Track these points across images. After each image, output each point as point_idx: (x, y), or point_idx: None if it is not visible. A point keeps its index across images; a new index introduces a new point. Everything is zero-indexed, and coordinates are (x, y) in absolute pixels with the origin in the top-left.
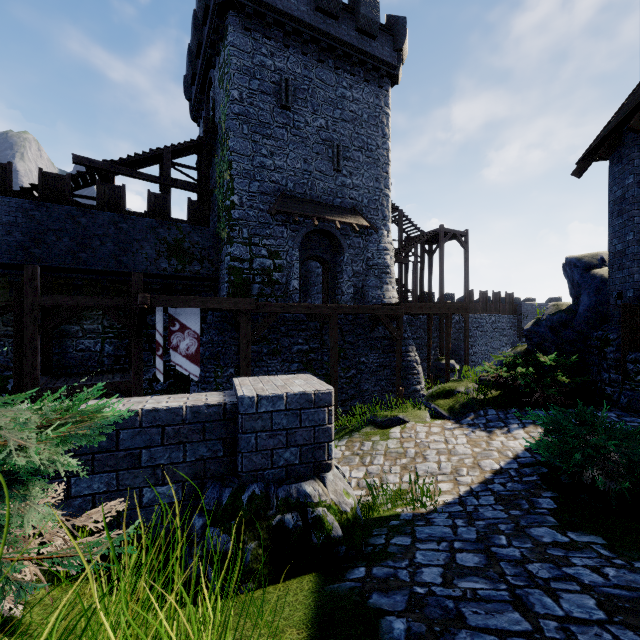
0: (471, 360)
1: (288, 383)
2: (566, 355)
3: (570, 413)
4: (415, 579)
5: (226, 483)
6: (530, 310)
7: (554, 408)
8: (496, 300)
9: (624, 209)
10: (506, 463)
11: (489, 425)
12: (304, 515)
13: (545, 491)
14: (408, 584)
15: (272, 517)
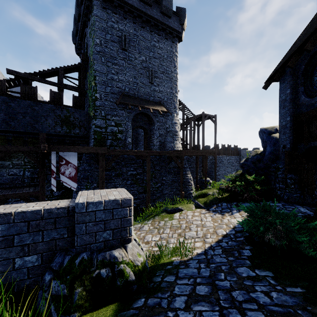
0: (217, 178)
1: (108, 194)
2: (259, 175)
3: (259, 205)
4: (170, 306)
5: (68, 253)
6: (245, 154)
7: (254, 202)
8: (229, 149)
9: (286, 105)
10: (229, 231)
11: (223, 211)
12: (113, 269)
13: (247, 246)
14: (165, 310)
15: (93, 272)
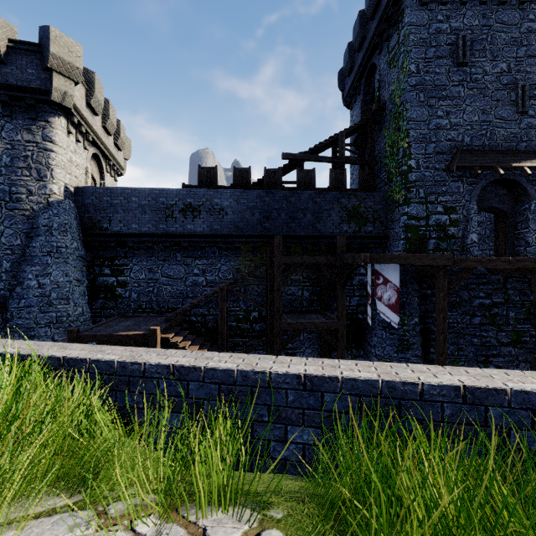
0: None
1: None
2: None
3: None
4: None
5: None
6: None
7: None
8: None
9: None
10: None
11: None
12: None
13: None
14: None
15: None
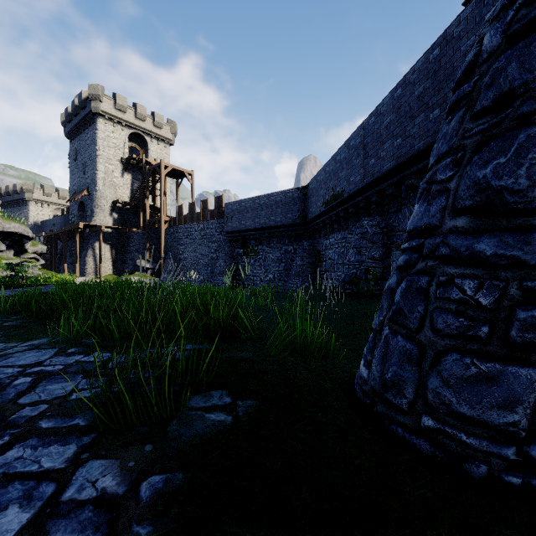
0: (183, 264)
1: None
2: None
3: None
4: None
5: None
6: (237, 209)
7: None
8: (204, 207)
9: None
10: None
11: None
12: None
13: None
14: None
15: None
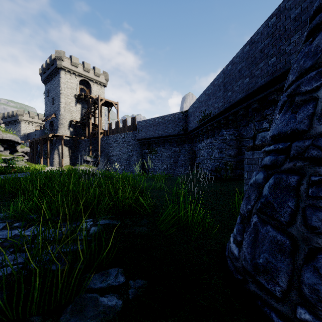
0: (111, 159)
1: None
2: None
3: None
4: None
5: None
6: (144, 125)
7: None
8: (124, 124)
9: None
10: None
11: None
12: None
13: None
14: None
15: None
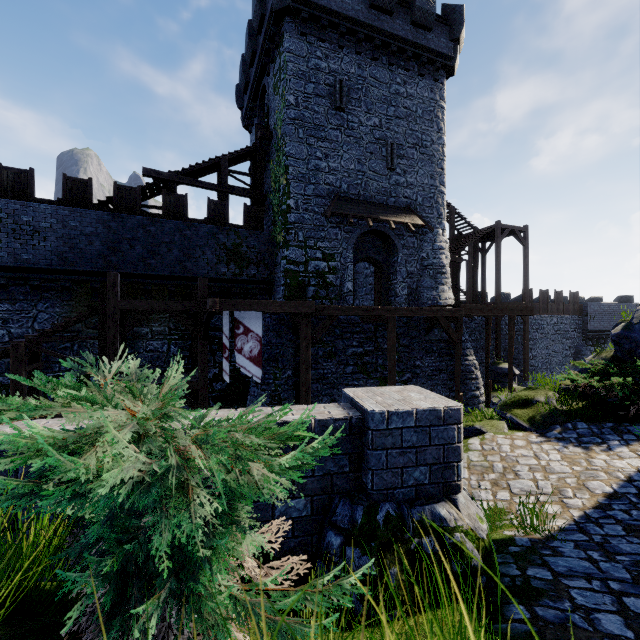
0: (530, 364)
1: (406, 396)
2: None
3: None
4: (598, 628)
5: (355, 500)
6: (598, 310)
7: None
8: (558, 300)
9: None
10: (620, 486)
11: (583, 440)
12: (441, 540)
13: None
14: (595, 635)
15: (410, 540)
